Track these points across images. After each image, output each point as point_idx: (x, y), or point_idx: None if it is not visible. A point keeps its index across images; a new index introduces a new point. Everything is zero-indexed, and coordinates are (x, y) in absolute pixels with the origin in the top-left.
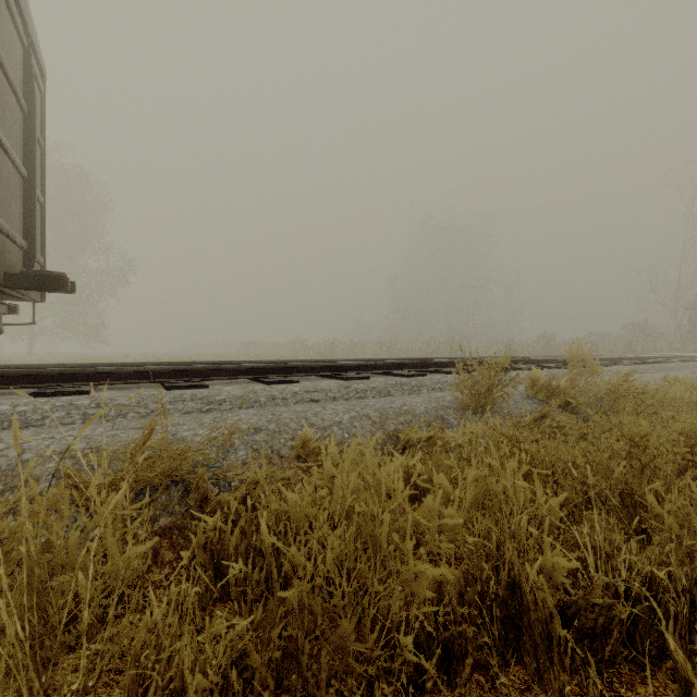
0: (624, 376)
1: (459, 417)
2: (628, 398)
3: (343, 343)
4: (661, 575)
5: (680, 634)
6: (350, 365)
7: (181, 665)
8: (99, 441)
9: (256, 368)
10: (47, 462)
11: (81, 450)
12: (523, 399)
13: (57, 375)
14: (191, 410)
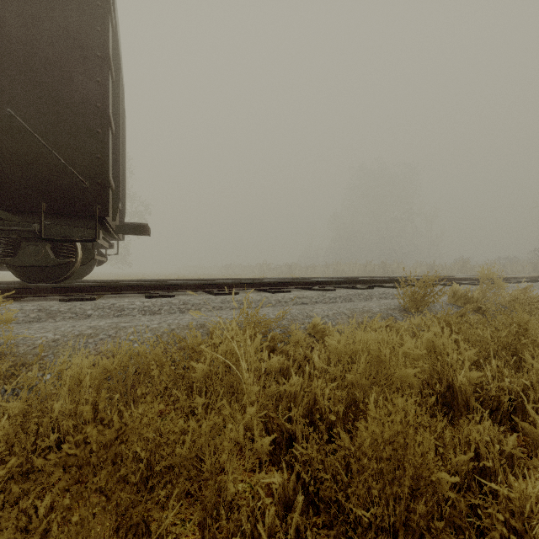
0: (523, 290)
1: (402, 315)
2: (524, 304)
3: (299, 265)
4: (526, 382)
5: (536, 411)
6: (321, 281)
7: (313, 396)
8: (202, 321)
9: (262, 283)
10: (184, 330)
11: (196, 325)
12: (446, 305)
13: (152, 286)
14: (234, 307)
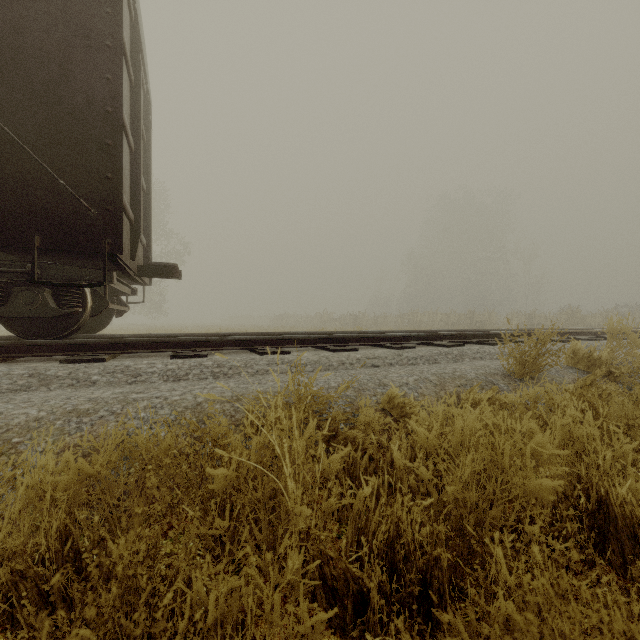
0: None
1: (507, 383)
2: None
3: (366, 315)
4: None
5: None
6: (396, 336)
7: (395, 521)
8: (239, 391)
9: (321, 338)
10: (214, 404)
11: (231, 397)
12: (563, 368)
13: (181, 342)
14: (284, 371)
